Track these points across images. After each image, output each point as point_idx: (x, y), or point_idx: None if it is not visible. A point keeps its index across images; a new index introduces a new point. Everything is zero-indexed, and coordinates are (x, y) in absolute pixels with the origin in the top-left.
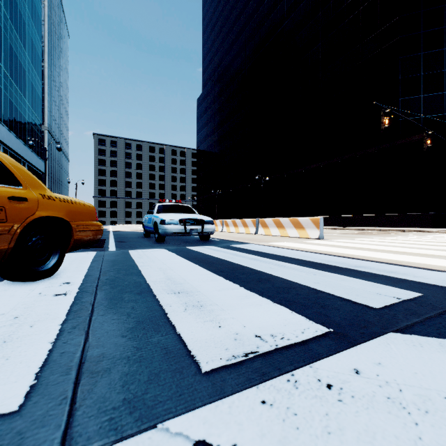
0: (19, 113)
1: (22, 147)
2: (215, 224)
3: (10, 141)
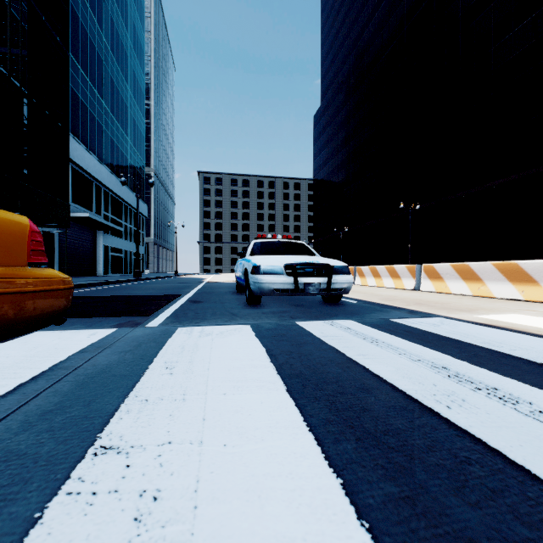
0: (121, 153)
1: (123, 189)
2: None
3: (111, 183)
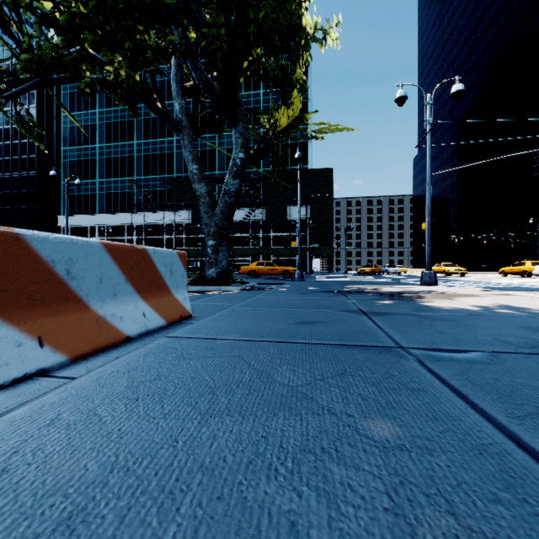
0: None
1: None
2: (410, 270)
3: None
